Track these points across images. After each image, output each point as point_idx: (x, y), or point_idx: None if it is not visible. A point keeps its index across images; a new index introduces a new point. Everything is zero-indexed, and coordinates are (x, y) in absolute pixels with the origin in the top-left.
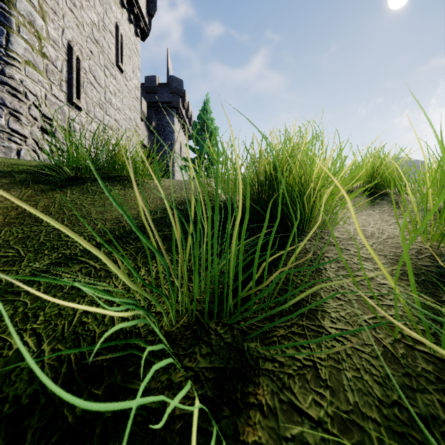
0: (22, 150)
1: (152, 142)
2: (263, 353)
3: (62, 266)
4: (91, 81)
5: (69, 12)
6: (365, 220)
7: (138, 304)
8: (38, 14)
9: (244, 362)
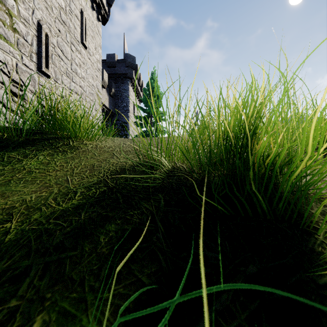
0: None
1: (112, 104)
2: None
3: None
4: (59, 54)
5: None
6: None
7: None
8: None
9: None
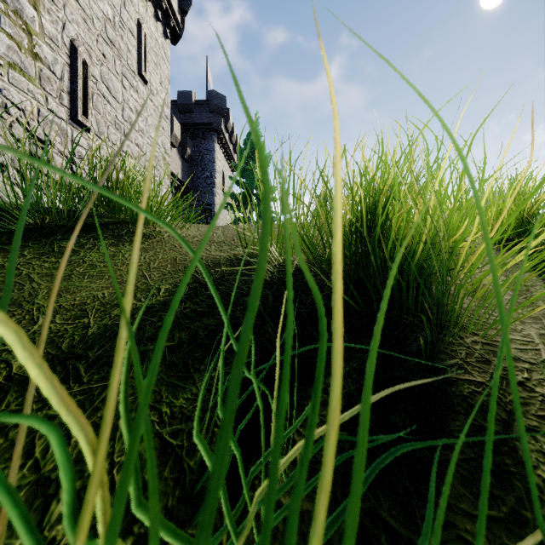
0: None
1: (187, 173)
2: None
3: None
4: (103, 94)
5: (72, 1)
6: None
7: None
8: (28, 1)
9: None
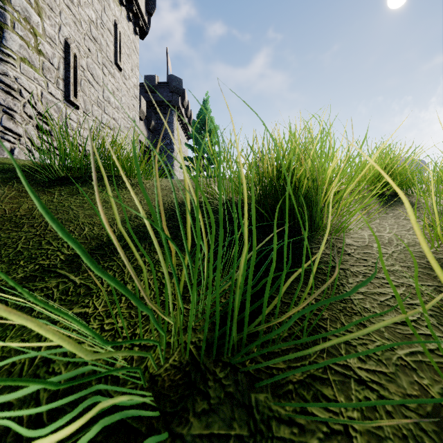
0: (16, 149)
1: (151, 141)
2: (276, 410)
3: (36, 281)
4: (89, 79)
5: (66, 8)
6: (379, 225)
7: (119, 335)
8: (34, 11)
9: (252, 425)
